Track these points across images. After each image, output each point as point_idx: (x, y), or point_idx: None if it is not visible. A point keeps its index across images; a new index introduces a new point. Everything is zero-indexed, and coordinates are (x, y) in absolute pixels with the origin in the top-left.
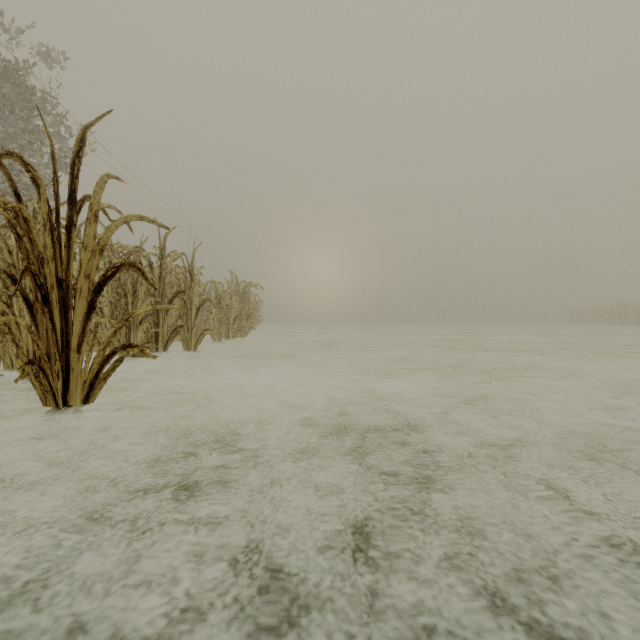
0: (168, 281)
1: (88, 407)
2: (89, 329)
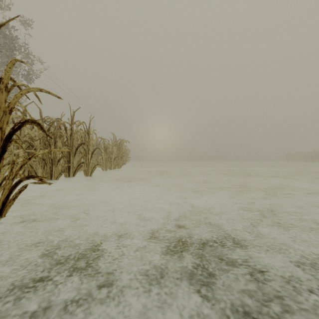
0: (74, 137)
1: (1, 219)
2: (29, 164)
